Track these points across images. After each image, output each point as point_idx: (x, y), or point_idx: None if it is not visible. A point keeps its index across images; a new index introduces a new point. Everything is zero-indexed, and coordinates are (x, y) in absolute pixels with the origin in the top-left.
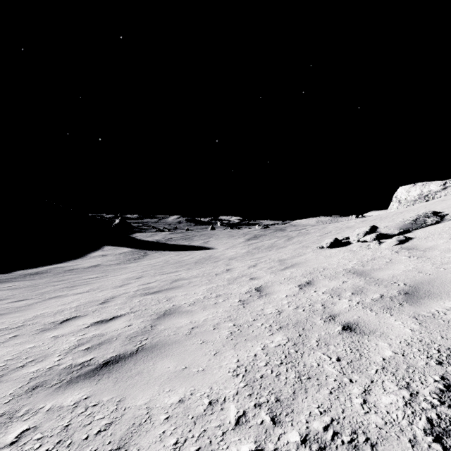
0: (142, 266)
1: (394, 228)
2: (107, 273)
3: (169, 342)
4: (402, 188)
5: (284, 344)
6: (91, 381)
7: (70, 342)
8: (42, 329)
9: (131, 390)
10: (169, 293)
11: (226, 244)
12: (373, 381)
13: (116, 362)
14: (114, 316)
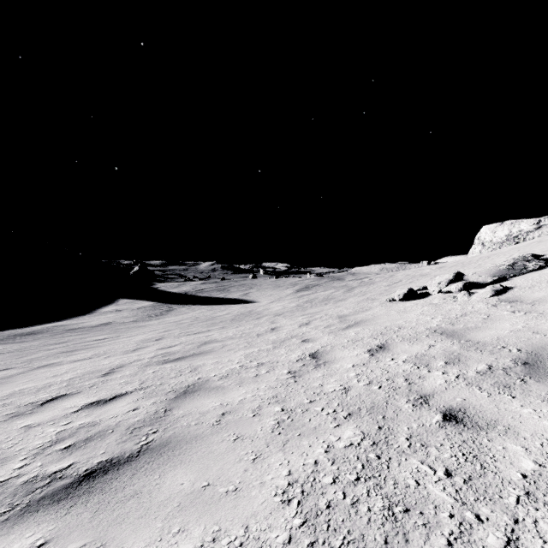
0: (165, 324)
1: (486, 275)
2: (119, 333)
3: (187, 438)
4: (486, 227)
5: (358, 444)
6: (58, 509)
7: (46, 435)
8: (14, 414)
9: (117, 528)
10: (195, 360)
11: (271, 297)
12: (518, 521)
13: (104, 473)
14: (117, 394)
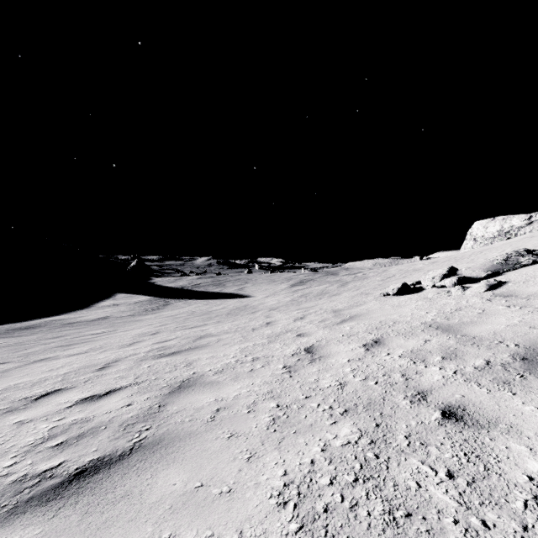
0: (161, 319)
1: (480, 270)
2: (116, 327)
3: (181, 435)
4: (478, 223)
5: (355, 442)
6: (46, 511)
7: (38, 432)
8: (7, 409)
9: (106, 532)
10: (190, 355)
11: (266, 291)
12: (528, 528)
13: (95, 472)
14: (111, 389)
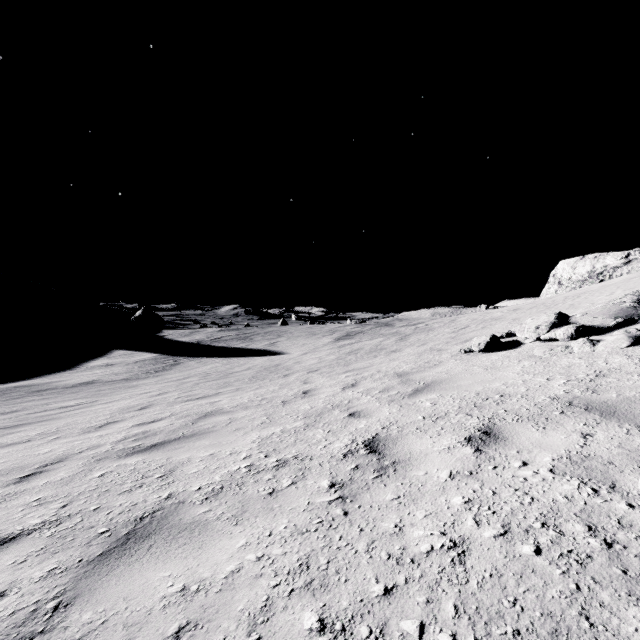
0: (163, 384)
1: (605, 316)
2: (99, 396)
3: None
4: (564, 262)
5: None
6: None
7: None
8: None
9: None
10: (179, 451)
11: (304, 347)
12: None
13: None
14: (1, 536)
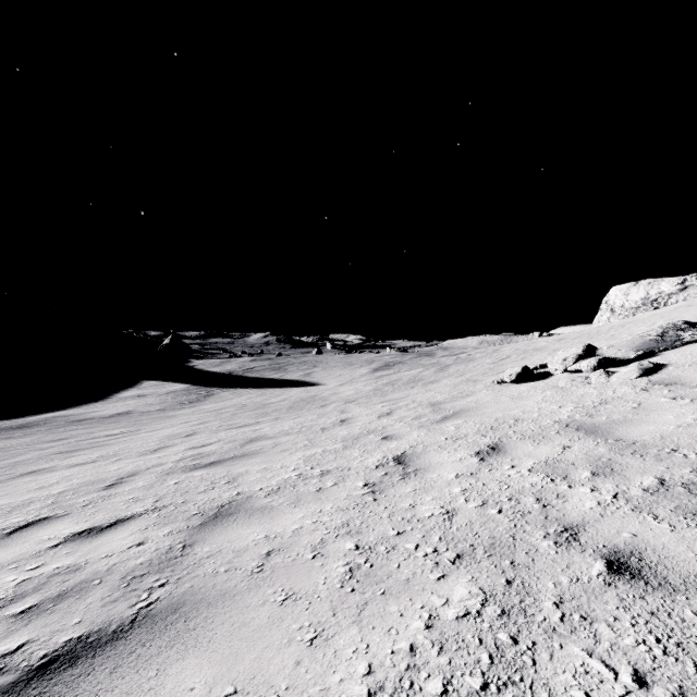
0: (201, 414)
1: (628, 349)
2: (140, 425)
3: (211, 596)
4: (616, 289)
5: (478, 613)
6: None
7: (0, 588)
8: None
9: None
10: (235, 466)
11: (340, 378)
12: None
13: (71, 662)
14: (119, 517)
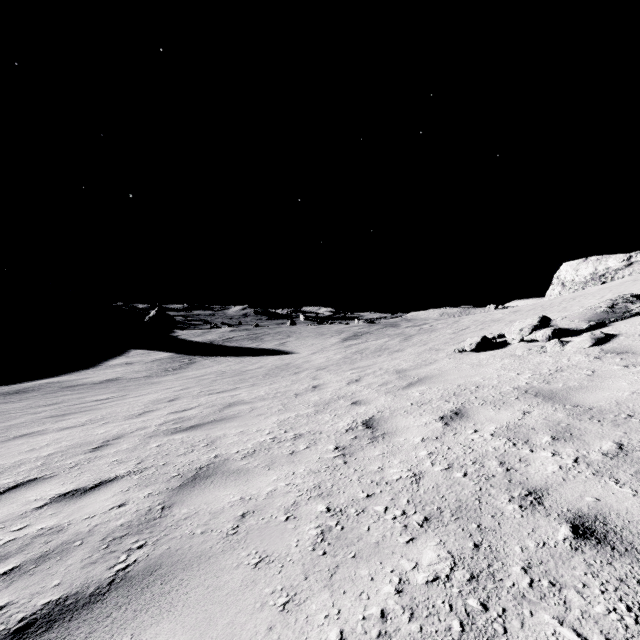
0: (183, 380)
1: (580, 320)
2: (127, 391)
3: (187, 559)
4: (567, 265)
5: (447, 577)
6: None
7: None
8: None
9: None
10: (214, 430)
11: (312, 347)
12: None
13: (47, 626)
14: (102, 479)
